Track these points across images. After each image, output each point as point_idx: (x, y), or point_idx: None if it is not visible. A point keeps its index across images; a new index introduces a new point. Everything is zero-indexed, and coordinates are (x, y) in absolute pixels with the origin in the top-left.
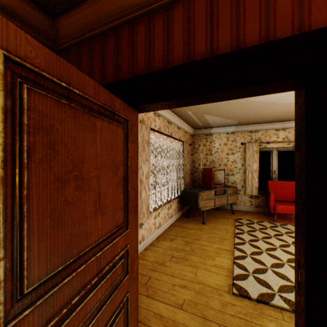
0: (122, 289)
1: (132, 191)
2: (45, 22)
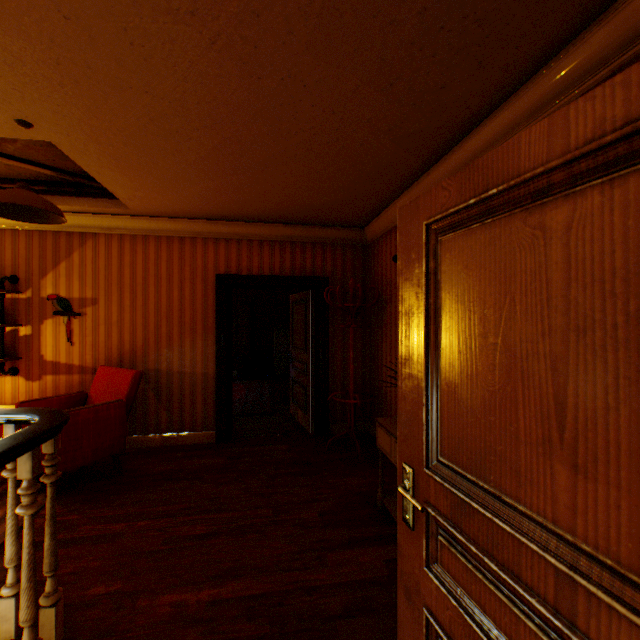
0: None
1: None
2: None
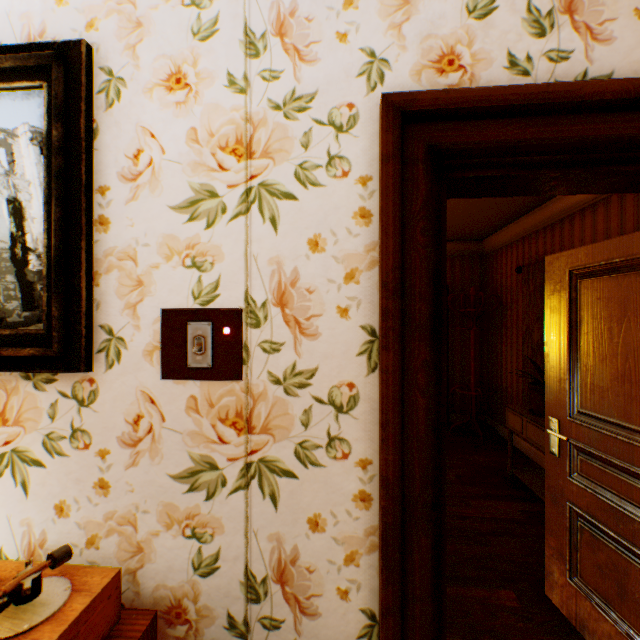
0: None
1: None
2: None
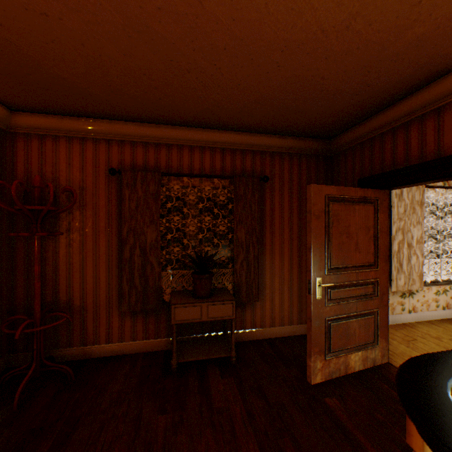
0: (372, 303)
1: (381, 245)
2: (325, 144)
